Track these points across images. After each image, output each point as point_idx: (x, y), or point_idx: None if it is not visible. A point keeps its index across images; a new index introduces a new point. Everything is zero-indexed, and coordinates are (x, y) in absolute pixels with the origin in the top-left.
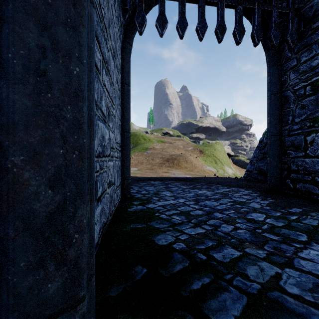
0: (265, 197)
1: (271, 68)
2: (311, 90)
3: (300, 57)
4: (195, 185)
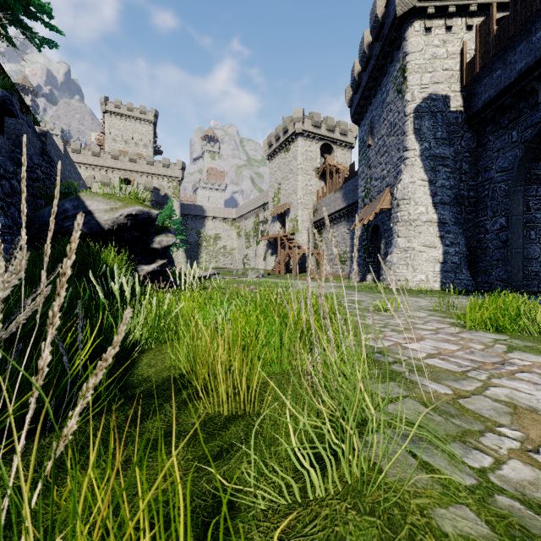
0: None
1: None
2: None
3: None
4: None
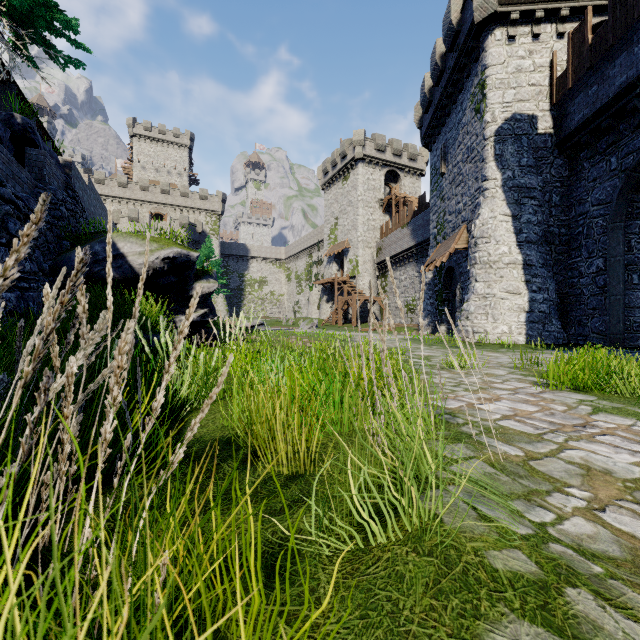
0: None
1: None
2: None
3: None
4: None
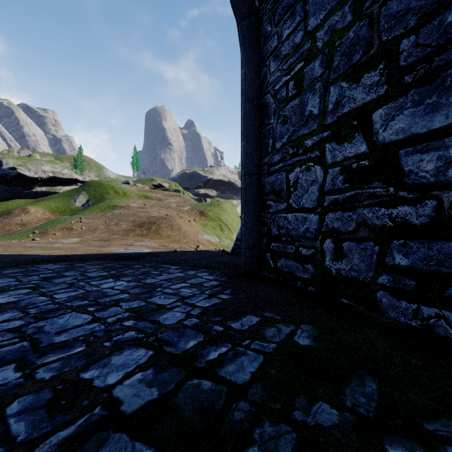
0: (224, 288)
1: (246, 52)
2: (294, 89)
3: (282, 31)
4: (128, 268)
